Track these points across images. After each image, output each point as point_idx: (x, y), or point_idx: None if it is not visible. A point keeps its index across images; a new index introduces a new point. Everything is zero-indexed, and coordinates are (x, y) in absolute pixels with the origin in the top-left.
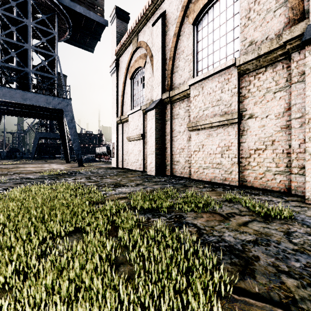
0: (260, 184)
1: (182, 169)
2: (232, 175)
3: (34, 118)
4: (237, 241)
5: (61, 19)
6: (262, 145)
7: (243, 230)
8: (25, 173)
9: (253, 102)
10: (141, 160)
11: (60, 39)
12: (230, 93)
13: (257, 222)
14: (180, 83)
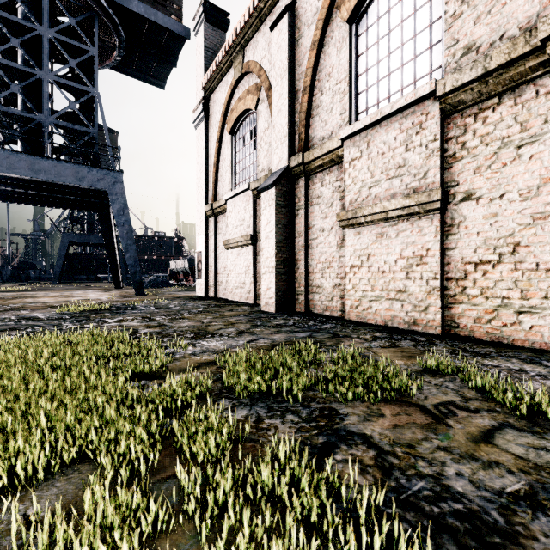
0: (488, 332)
1: (329, 301)
2: (429, 314)
3: (56, 207)
4: (486, 496)
5: (105, 25)
6: (492, 254)
7: (489, 457)
8: (31, 308)
9: (472, 168)
10: (249, 283)
11: (104, 63)
12: (424, 150)
13: (514, 431)
14: (324, 137)
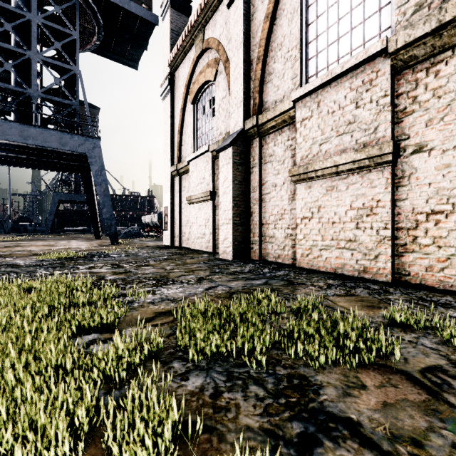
0: (440, 281)
1: (281, 250)
2: (379, 263)
3: (45, 169)
4: None
5: (86, 13)
6: (445, 204)
7: None
8: (16, 255)
9: (424, 121)
10: (209, 234)
11: (85, 47)
12: (374, 106)
13: None
14: (276, 101)
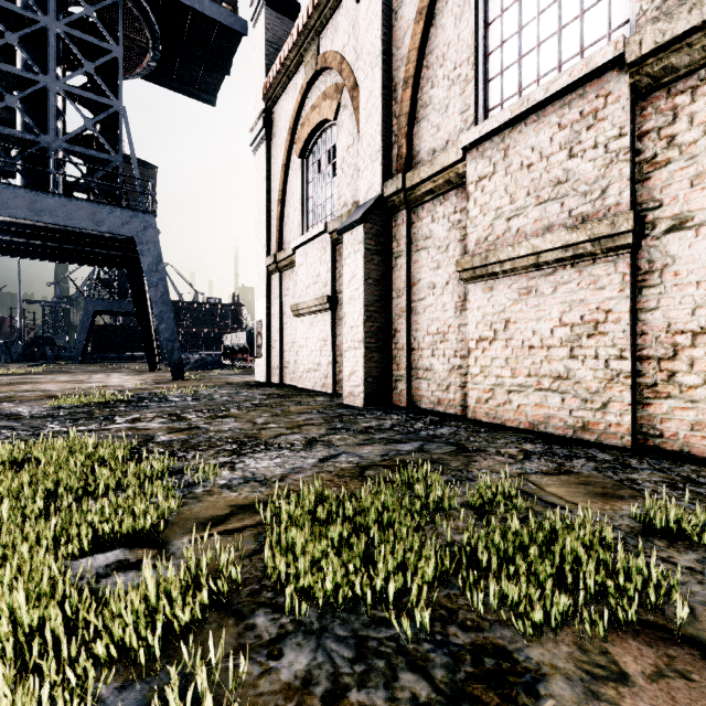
0: None
1: (442, 391)
2: (610, 415)
3: (71, 262)
4: None
5: (134, 17)
6: None
7: None
8: (21, 398)
9: (688, 177)
10: (326, 364)
11: (133, 70)
12: (601, 154)
13: None
14: (435, 150)
